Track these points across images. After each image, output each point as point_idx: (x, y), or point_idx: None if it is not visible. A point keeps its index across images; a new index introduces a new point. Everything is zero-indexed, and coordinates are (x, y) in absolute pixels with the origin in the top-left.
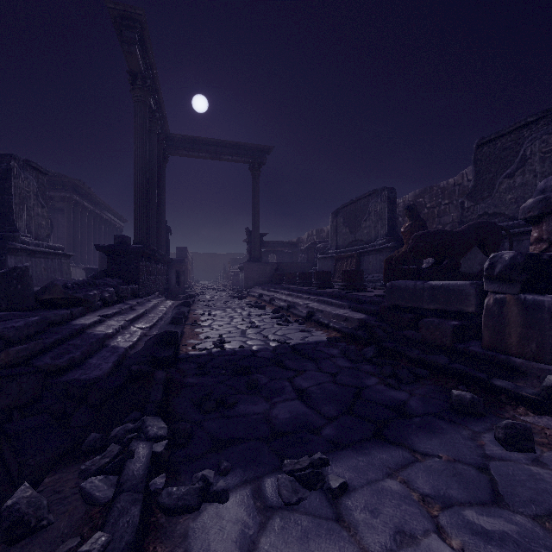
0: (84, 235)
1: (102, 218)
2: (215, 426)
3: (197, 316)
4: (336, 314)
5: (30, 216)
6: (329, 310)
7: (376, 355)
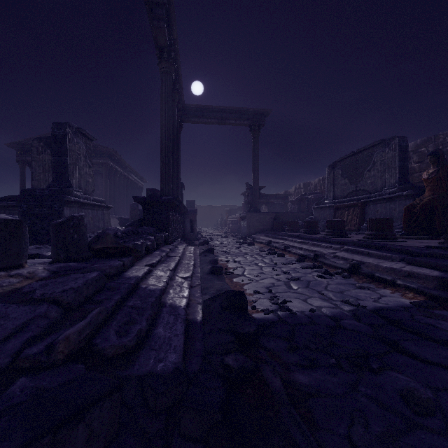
0: (116, 192)
1: (128, 179)
2: None
3: (224, 262)
4: (390, 268)
5: (81, 175)
6: (372, 261)
7: None
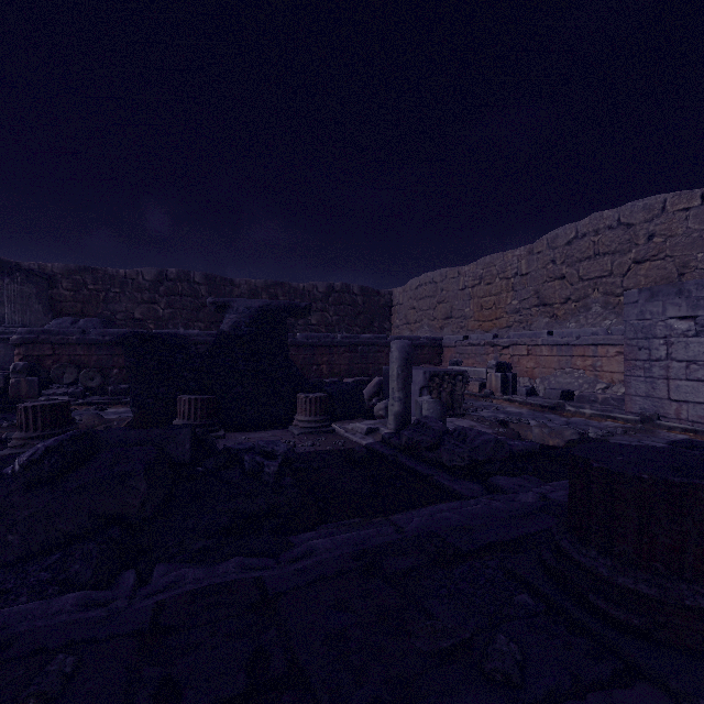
0: None
1: None
2: None
3: None
4: None
5: None
6: None
7: None
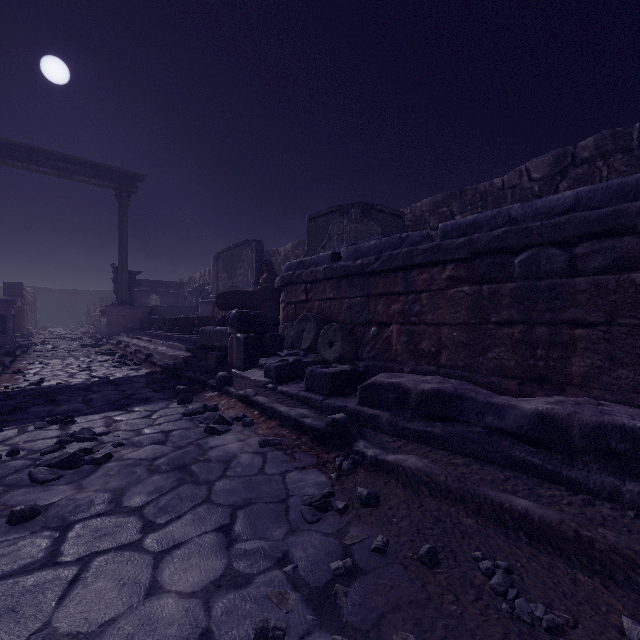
0: None
1: None
2: (7, 417)
3: (24, 365)
4: (171, 355)
5: None
6: (169, 352)
7: (168, 378)
